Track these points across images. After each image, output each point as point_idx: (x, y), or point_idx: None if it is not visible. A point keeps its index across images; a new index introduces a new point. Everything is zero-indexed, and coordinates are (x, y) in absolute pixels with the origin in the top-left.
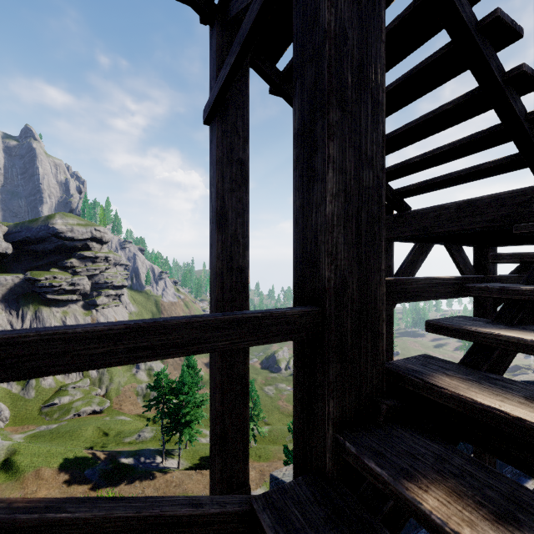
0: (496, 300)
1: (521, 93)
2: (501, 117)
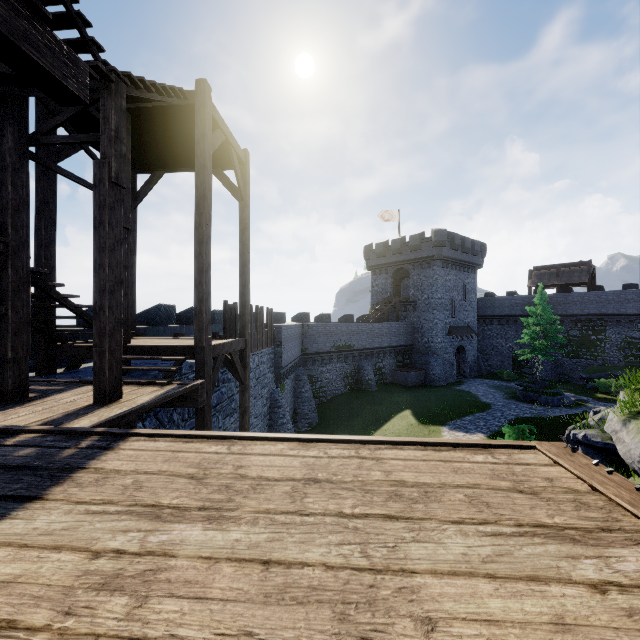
0: (136, 203)
1: (99, 51)
2: (92, 55)
